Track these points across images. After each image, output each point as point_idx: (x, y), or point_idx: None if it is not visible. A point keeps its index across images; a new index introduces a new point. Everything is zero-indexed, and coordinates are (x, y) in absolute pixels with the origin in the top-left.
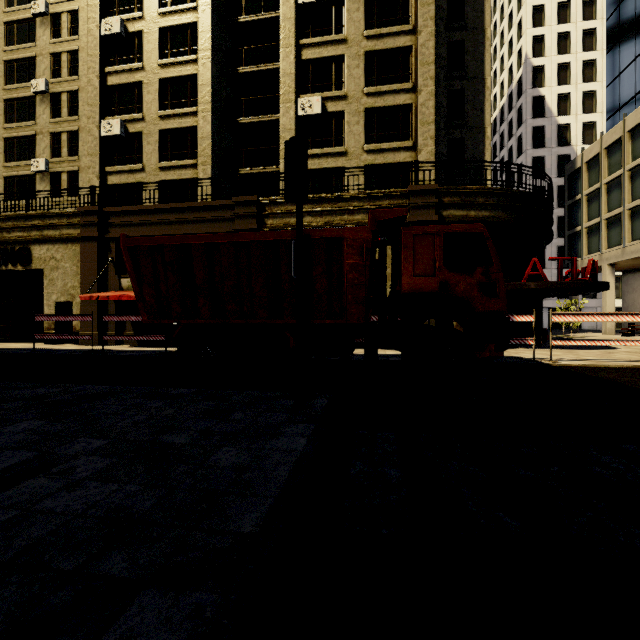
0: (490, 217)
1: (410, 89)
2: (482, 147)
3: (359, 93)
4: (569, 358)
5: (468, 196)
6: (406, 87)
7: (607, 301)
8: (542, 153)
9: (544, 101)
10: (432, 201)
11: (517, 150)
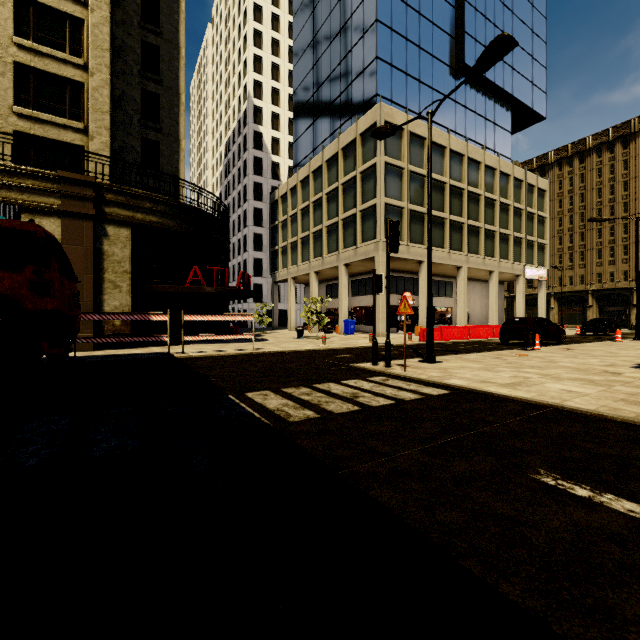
0: (158, 223)
1: (81, 66)
2: (177, 157)
3: (5, 38)
4: (207, 350)
5: (135, 198)
6: (75, 61)
7: (291, 305)
8: (261, 180)
9: (263, 138)
10: (89, 194)
11: (244, 172)
